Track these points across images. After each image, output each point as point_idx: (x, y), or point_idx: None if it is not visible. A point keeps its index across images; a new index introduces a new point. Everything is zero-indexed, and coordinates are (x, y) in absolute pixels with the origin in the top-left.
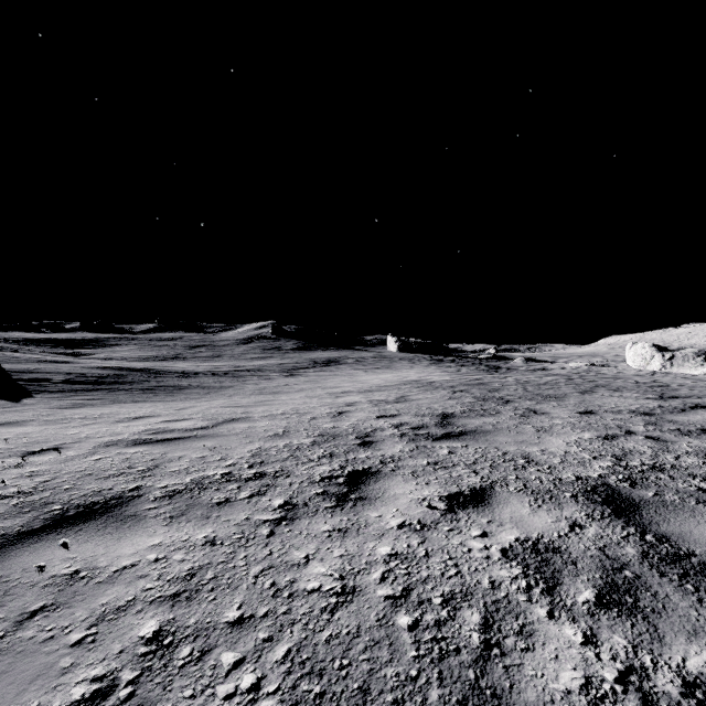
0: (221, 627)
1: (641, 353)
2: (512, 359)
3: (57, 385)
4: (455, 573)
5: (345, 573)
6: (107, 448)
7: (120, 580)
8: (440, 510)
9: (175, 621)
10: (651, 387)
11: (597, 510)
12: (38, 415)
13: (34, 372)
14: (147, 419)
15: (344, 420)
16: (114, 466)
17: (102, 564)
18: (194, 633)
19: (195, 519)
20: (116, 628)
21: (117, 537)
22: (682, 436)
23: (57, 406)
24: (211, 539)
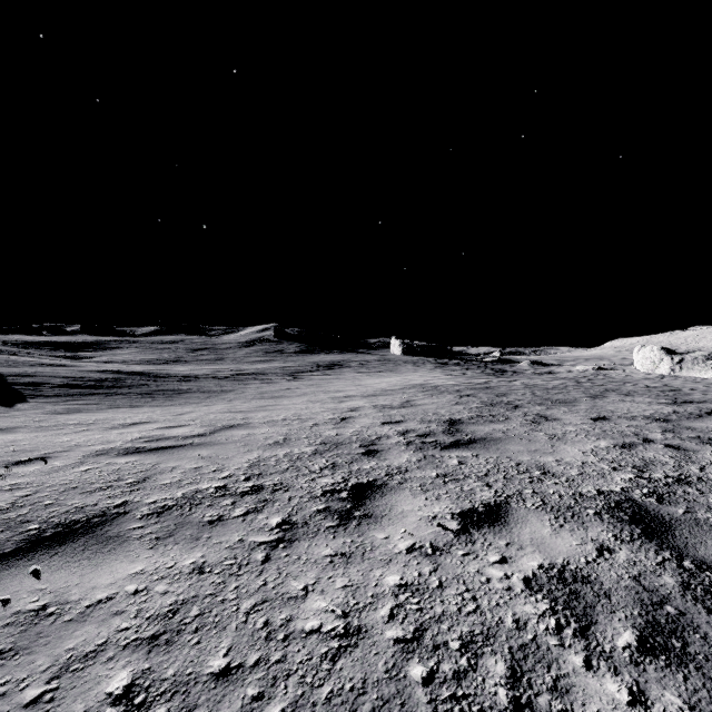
0: (203, 680)
1: (649, 356)
2: (518, 362)
3: (54, 389)
4: (473, 608)
5: (349, 608)
6: (97, 457)
7: (92, 618)
8: (453, 530)
9: (151, 672)
10: (663, 392)
11: (625, 530)
12: (29, 421)
13: (31, 376)
14: (142, 426)
15: (348, 427)
16: (101, 478)
17: (74, 597)
18: (171, 689)
19: (184, 540)
20: (80, 681)
21: (95, 563)
22: (703, 444)
23: (52, 411)
24: (199, 566)
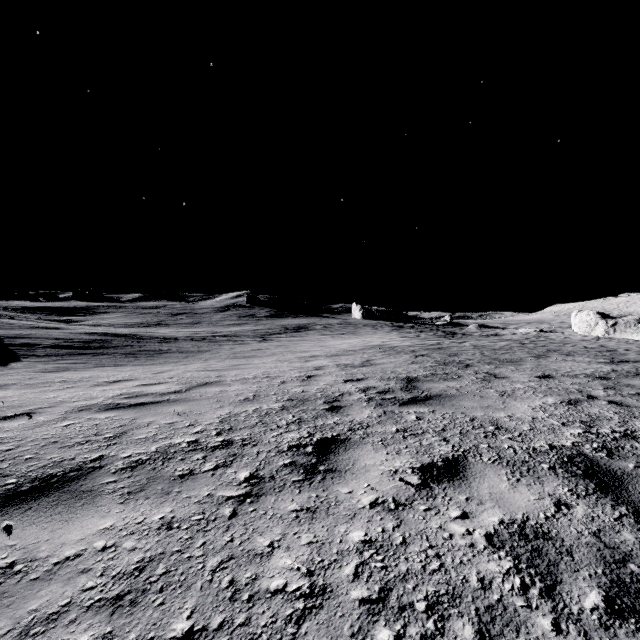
0: None
1: (586, 320)
2: (466, 325)
3: (46, 350)
4: (437, 566)
5: (314, 566)
6: (79, 413)
7: (59, 576)
8: (414, 484)
9: (112, 636)
10: (600, 352)
11: (580, 484)
12: (21, 379)
13: (25, 337)
14: (124, 383)
15: (313, 384)
16: (81, 432)
17: (42, 553)
18: None
19: (154, 495)
20: None
21: (66, 518)
22: None
23: (42, 370)
24: (168, 521)
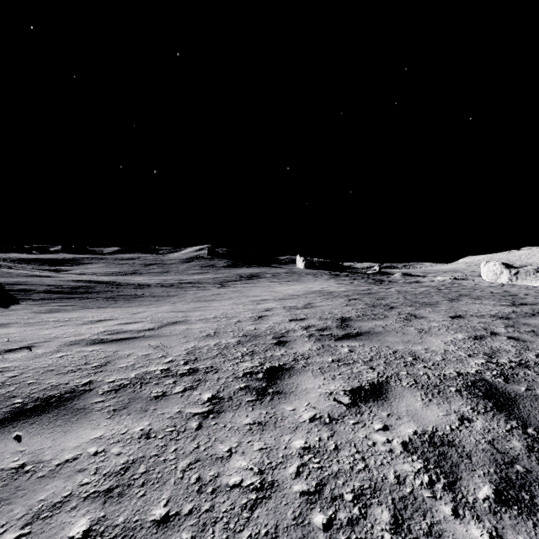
0: (147, 526)
1: (493, 269)
2: (392, 274)
3: (40, 294)
4: (362, 467)
5: (264, 467)
6: (70, 346)
7: (61, 474)
8: (345, 403)
9: (105, 519)
10: (503, 296)
11: (480, 403)
12: (20, 318)
13: (23, 284)
14: (106, 322)
15: (263, 323)
16: (73, 362)
17: (46, 457)
18: (121, 533)
19: (135, 412)
20: (48, 527)
21: (65, 430)
22: (537, 336)
23: (38, 311)
24: (146, 432)
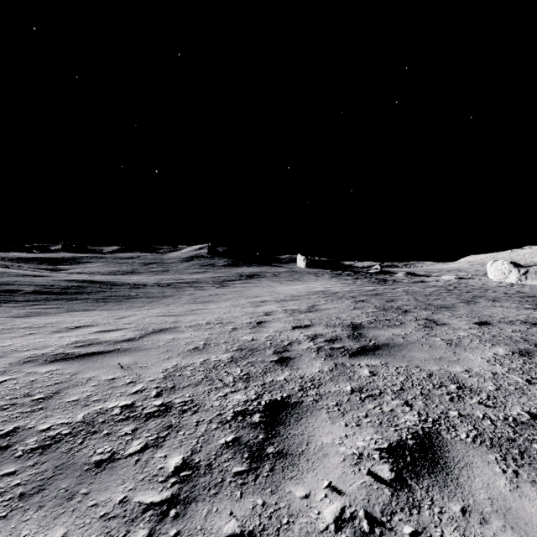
0: None
1: (501, 269)
2: (395, 273)
3: (26, 295)
4: None
5: None
6: (22, 365)
7: None
8: (387, 480)
9: None
10: (522, 298)
11: None
12: None
13: (10, 284)
14: (84, 329)
15: (262, 331)
16: (11, 392)
17: None
18: None
19: (52, 500)
20: None
21: None
22: None
23: (15, 315)
24: None
